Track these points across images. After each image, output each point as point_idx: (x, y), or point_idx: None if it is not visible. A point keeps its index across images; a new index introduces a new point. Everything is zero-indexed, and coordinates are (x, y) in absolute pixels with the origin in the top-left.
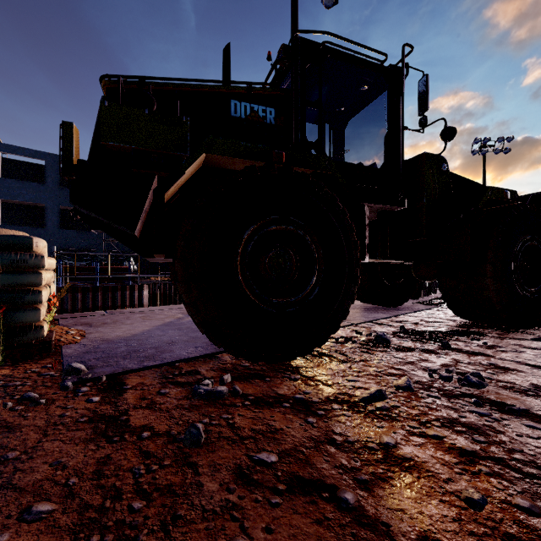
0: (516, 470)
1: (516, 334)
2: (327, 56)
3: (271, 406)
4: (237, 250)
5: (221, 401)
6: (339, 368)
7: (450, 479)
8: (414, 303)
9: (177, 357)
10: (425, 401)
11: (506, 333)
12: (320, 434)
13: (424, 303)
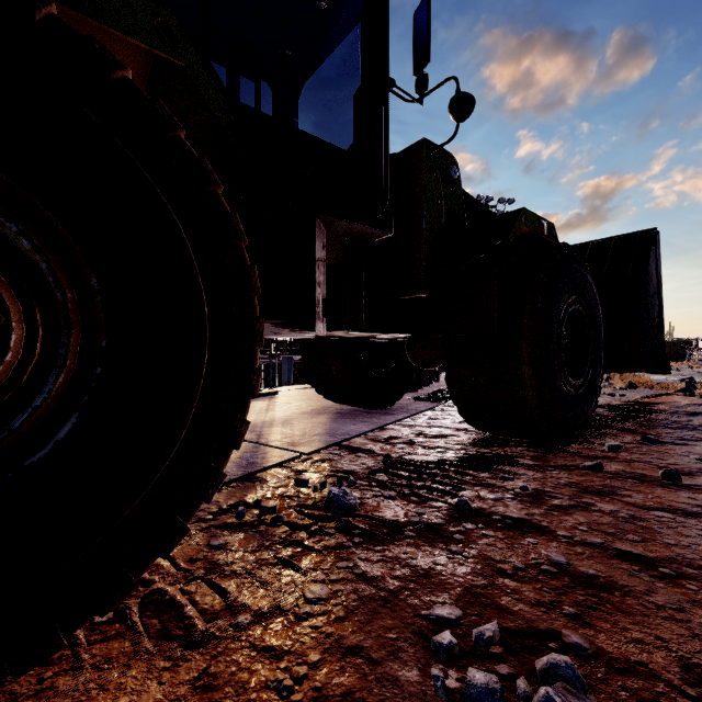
0: None
1: (556, 455)
2: None
3: None
4: None
5: None
6: None
7: None
8: (411, 400)
9: None
10: None
11: (543, 454)
12: None
13: (424, 399)
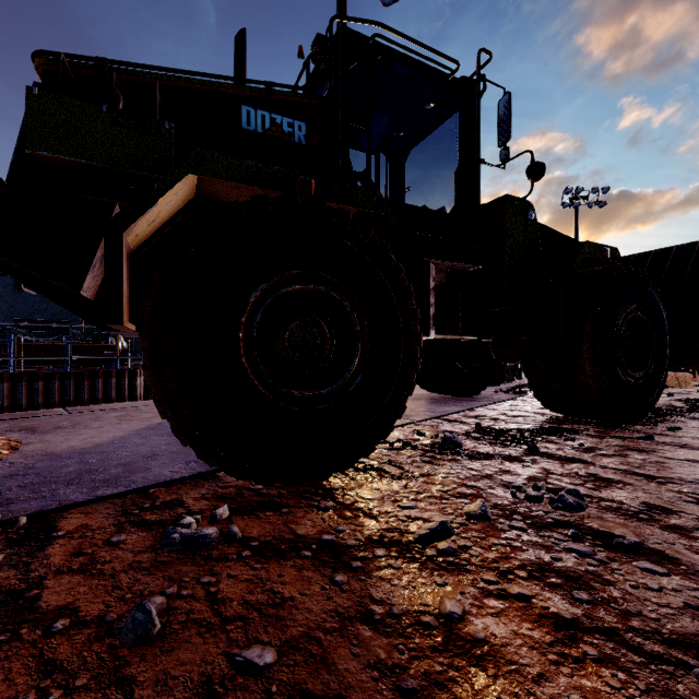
0: (635, 649)
1: (617, 431)
2: (379, 55)
3: (283, 556)
4: (240, 320)
5: (204, 553)
6: (390, 489)
7: (543, 676)
8: (494, 392)
9: (154, 479)
10: (506, 537)
11: (606, 430)
12: (351, 605)
13: (506, 392)
